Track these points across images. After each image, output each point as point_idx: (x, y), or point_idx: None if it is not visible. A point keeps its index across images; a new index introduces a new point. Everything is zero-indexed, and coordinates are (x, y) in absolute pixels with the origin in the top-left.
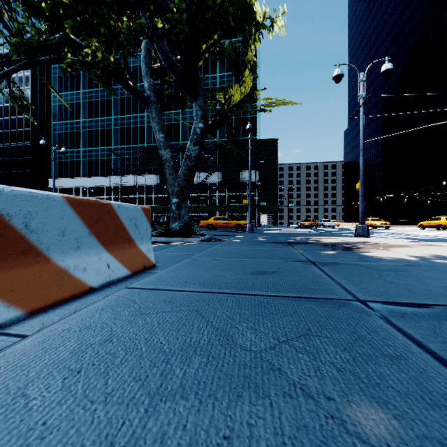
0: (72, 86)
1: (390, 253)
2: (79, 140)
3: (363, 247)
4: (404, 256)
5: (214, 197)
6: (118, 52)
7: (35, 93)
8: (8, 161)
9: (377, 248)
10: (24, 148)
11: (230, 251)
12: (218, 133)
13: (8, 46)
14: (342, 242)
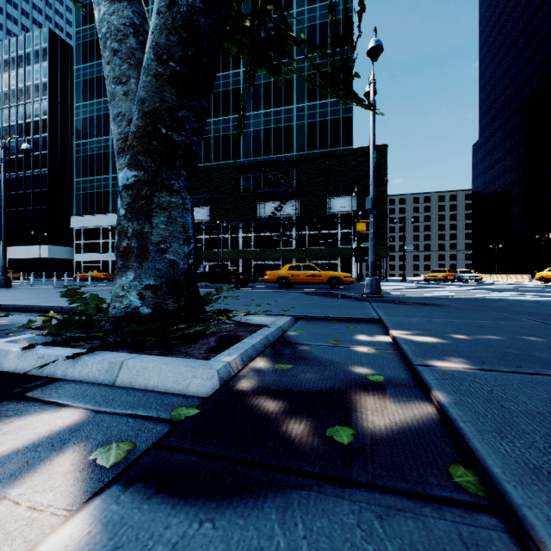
0: (99, 92)
1: None
2: (107, 164)
3: None
4: None
5: (288, 237)
6: None
7: (55, 105)
8: (23, 195)
9: None
10: (41, 177)
11: None
12: (295, 144)
13: (23, 46)
14: None
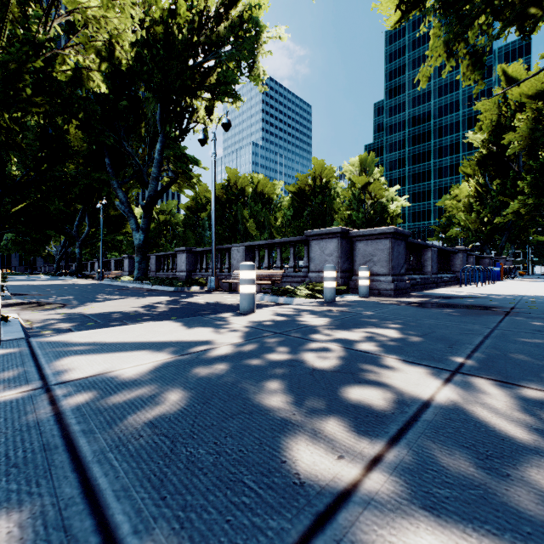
0: None
1: None
2: None
3: None
4: None
5: None
6: None
7: None
8: None
9: None
10: None
11: None
12: None
13: None
14: None
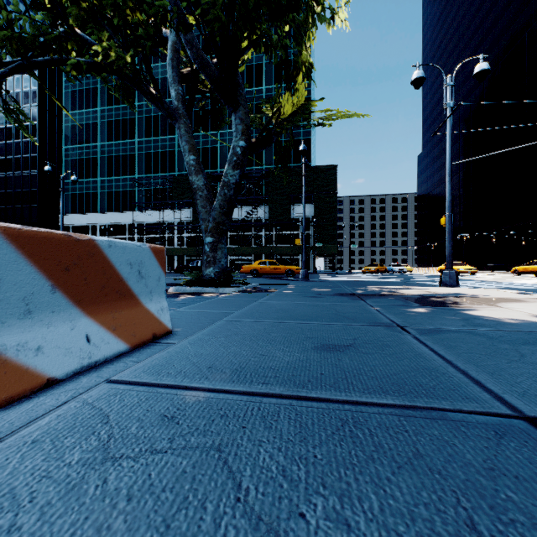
0: (88, 103)
1: (506, 312)
2: (96, 168)
3: (461, 302)
4: (528, 317)
5: (259, 236)
6: (139, 54)
7: (44, 111)
8: (12, 194)
9: (480, 303)
10: (31, 178)
11: (280, 307)
12: (264, 159)
13: None
14: (427, 293)
